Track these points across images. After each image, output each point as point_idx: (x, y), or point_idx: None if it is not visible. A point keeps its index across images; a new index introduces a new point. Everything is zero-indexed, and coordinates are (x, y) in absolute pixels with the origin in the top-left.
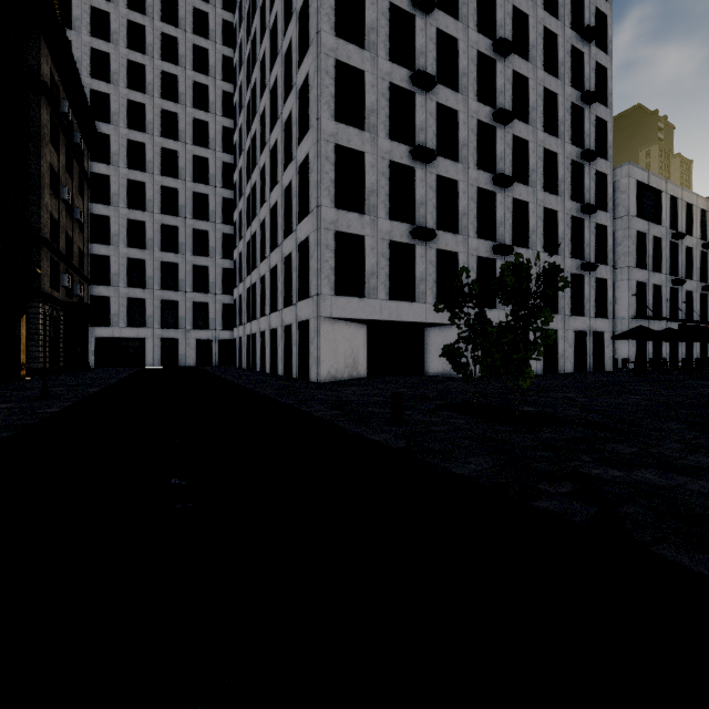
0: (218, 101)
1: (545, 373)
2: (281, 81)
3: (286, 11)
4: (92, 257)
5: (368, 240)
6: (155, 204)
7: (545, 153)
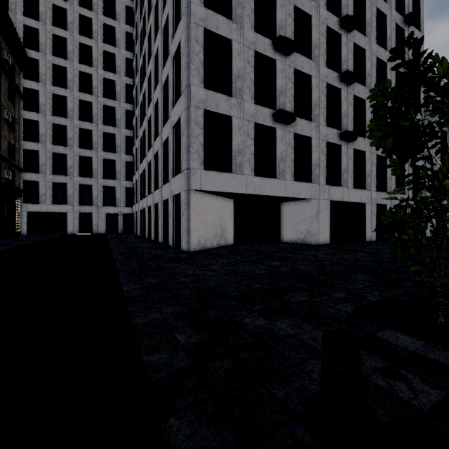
0: (123, 39)
1: (377, 240)
2: None
3: None
4: (25, 151)
5: (235, 121)
6: (74, 113)
7: (376, 62)
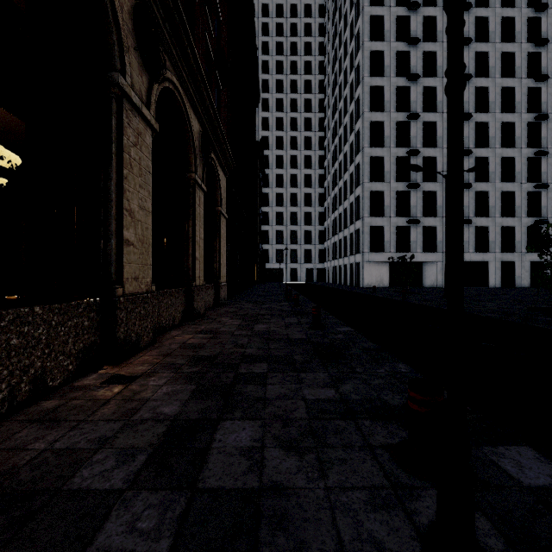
0: (316, 143)
1: (504, 287)
2: (349, 155)
3: (351, 124)
4: (262, 232)
5: (385, 228)
6: (287, 203)
7: (504, 159)
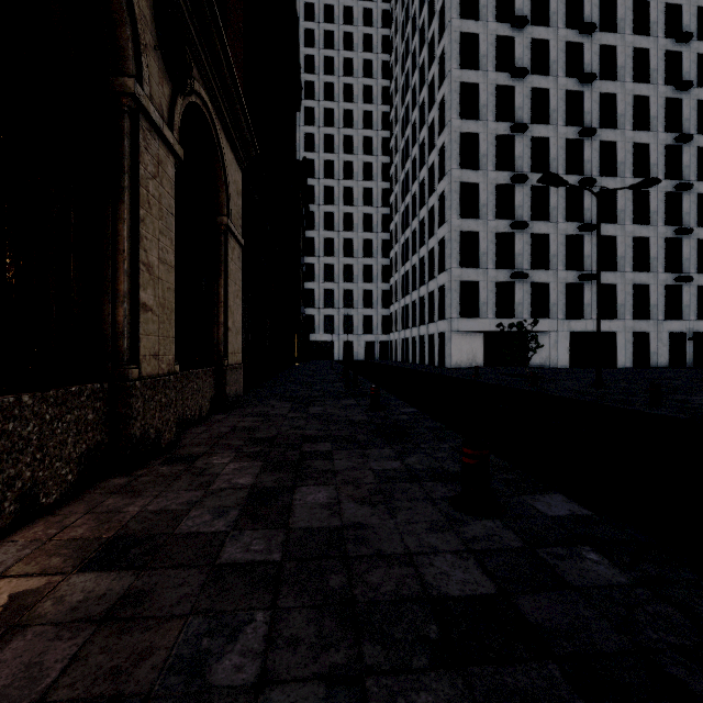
0: (379, 171)
1: (635, 367)
2: (427, 182)
3: (430, 140)
4: (305, 290)
5: (481, 284)
6: (340, 251)
7: (636, 193)
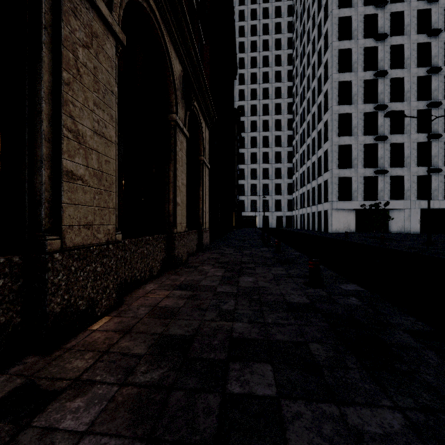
0: (285, 108)
1: None
2: (317, 114)
3: (318, 87)
4: (239, 185)
5: (353, 178)
6: (260, 160)
7: None
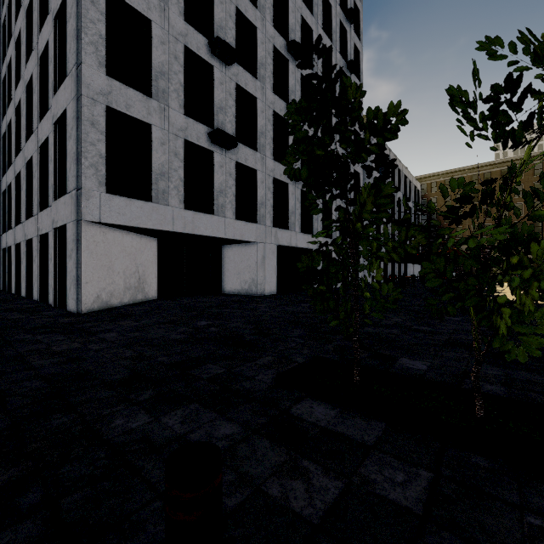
0: None
1: None
2: None
3: None
4: None
5: (156, 132)
6: None
7: None
